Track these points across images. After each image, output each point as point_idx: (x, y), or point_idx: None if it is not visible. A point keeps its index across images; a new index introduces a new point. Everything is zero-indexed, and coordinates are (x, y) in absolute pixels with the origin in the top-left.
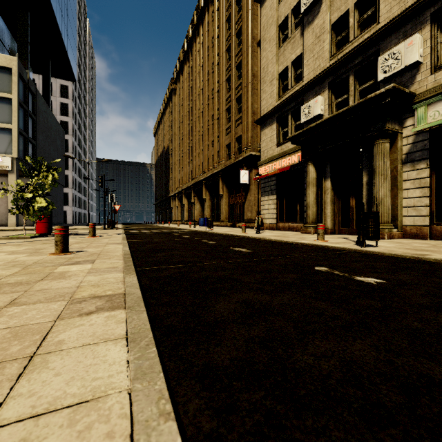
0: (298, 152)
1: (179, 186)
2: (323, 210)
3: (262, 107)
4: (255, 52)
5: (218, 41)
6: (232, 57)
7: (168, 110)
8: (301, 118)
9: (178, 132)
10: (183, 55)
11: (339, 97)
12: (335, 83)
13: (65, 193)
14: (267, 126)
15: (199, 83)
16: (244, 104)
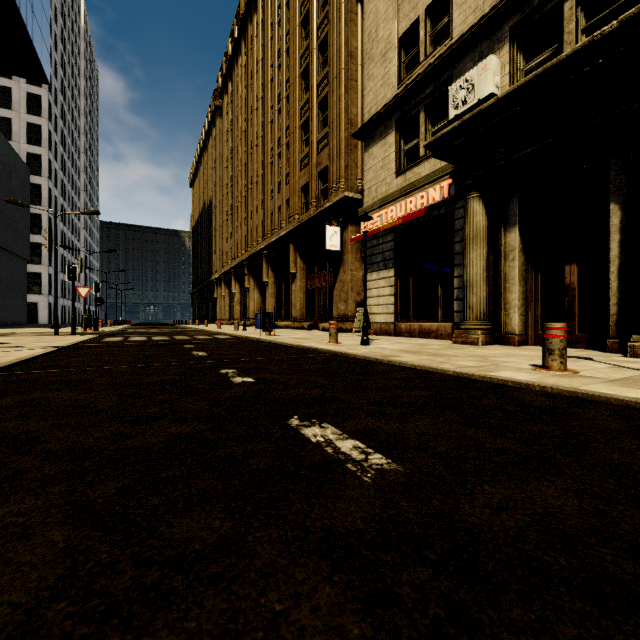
0: (442, 181)
1: (226, 262)
2: (502, 294)
3: (366, 107)
4: (354, 12)
5: (288, 11)
6: (311, 30)
7: (210, 143)
8: (449, 110)
9: (225, 175)
10: (232, 47)
11: (534, 57)
12: (528, 25)
13: (35, 273)
14: (377, 141)
15: (258, 89)
16: (332, 109)
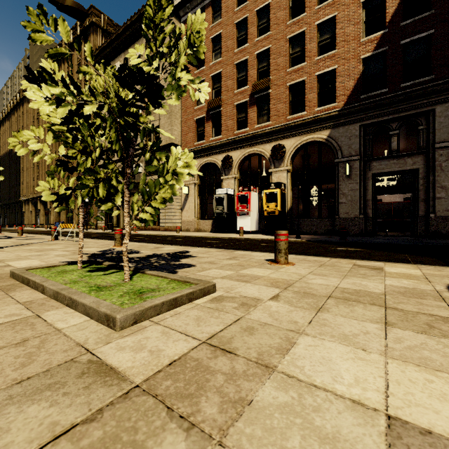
0: None
1: (33, 192)
2: (120, 220)
3: None
4: None
5: None
6: None
7: (18, 113)
8: None
9: None
10: None
11: None
12: None
13: None
14: None
15: None
16: None
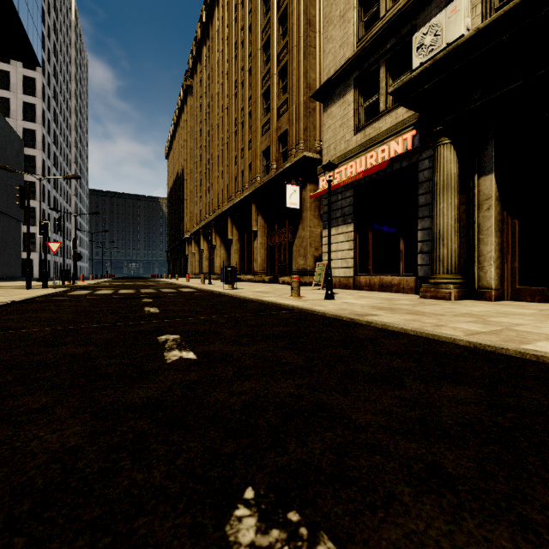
0: (405, 133)
1: (196, 223)
2: (475, 246)
3: (325, 69)
4: None
5: None
6: (272, 5)
7: (182, 118)
8: (414, 59)
9: (195, 146)
10: (201, 31)
11: None
12: None
13: (31, 233)
14: (335, 100)
15: (223, 66)
16: (292, 76)
